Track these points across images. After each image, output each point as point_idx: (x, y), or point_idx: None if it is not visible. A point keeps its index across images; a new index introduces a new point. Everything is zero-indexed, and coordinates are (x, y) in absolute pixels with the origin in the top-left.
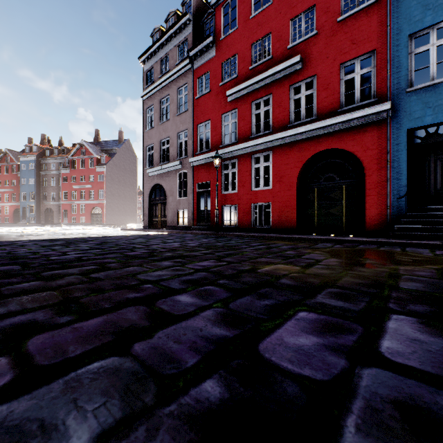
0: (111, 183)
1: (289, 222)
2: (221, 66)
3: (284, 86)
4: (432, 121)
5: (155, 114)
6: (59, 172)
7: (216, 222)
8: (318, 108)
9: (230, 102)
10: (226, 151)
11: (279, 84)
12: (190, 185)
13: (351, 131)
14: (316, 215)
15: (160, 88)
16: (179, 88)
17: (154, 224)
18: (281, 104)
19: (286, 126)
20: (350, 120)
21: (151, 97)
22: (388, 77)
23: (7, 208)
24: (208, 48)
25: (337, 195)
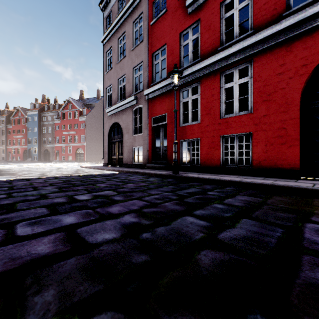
0: (90, 130)
1: (285, 160)
2: None
3: None
4: None
5: (113, 55)
6: (53, 122)
7: (174, 160)
8: None
9: (191, 14)
10: (186, 74)
11: None
12: (145, 120)
13: None
14: None
15: (117, 27)
16: (134, 22)
17: (113, 162)
18: None
19: (278, 17)
20: None
21: (110, 40)
22: None
23: (19, 150)
24: None
25: None
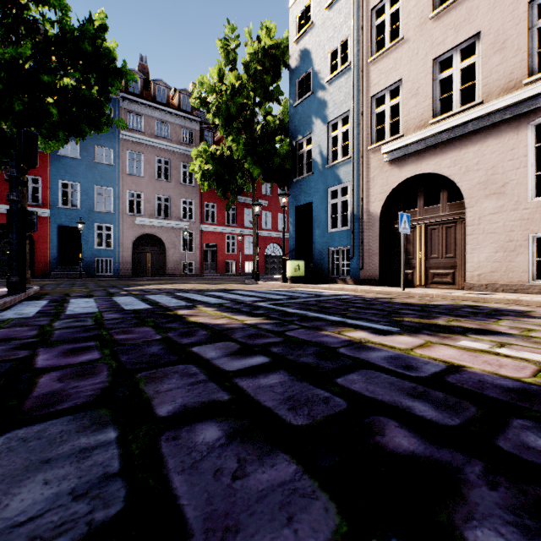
0: None
1: None
2: None
3: None
4: (70, 225)
5: None
6: None
7: None
8: (1, 194)
9: None
10: None
11: None
12: None
13: None
14: None
15: None
16: None
17: None
18: None
19: None
20: None
21: None
22: (49, 196)
23: None
24: None
25: None
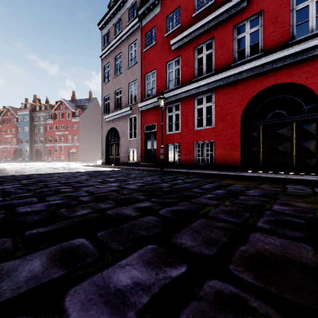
0: (83, 130)
1: (233, 159)
2: (165, 19)
3: (227, 27)
4: None
5: (110, 70)
6: (45, 122)
7: (161, 159)
8: (265, 43)
9: (174, 51)
10: (170, 95)
11: (222, 26)
12: (139, 127)
13: (305, 63)
14: (262, 152)
15: (115, 47)
16: (130, 45)
17: (110, 161)
18: (224, 45)
19: (229, 66)
20: (304, 51)
21: (107, 56)
22: None
23: (9, 149)
24: (154, 6)
25: (286, 131)
